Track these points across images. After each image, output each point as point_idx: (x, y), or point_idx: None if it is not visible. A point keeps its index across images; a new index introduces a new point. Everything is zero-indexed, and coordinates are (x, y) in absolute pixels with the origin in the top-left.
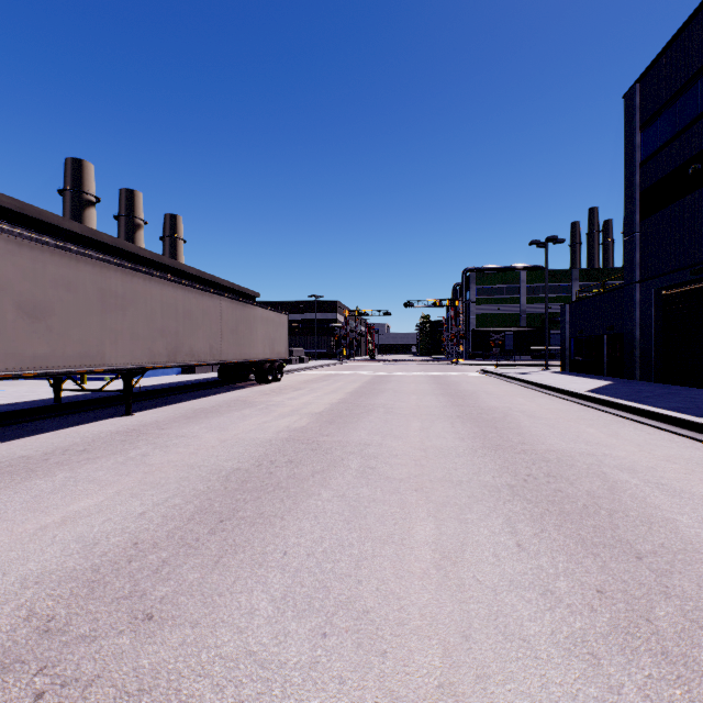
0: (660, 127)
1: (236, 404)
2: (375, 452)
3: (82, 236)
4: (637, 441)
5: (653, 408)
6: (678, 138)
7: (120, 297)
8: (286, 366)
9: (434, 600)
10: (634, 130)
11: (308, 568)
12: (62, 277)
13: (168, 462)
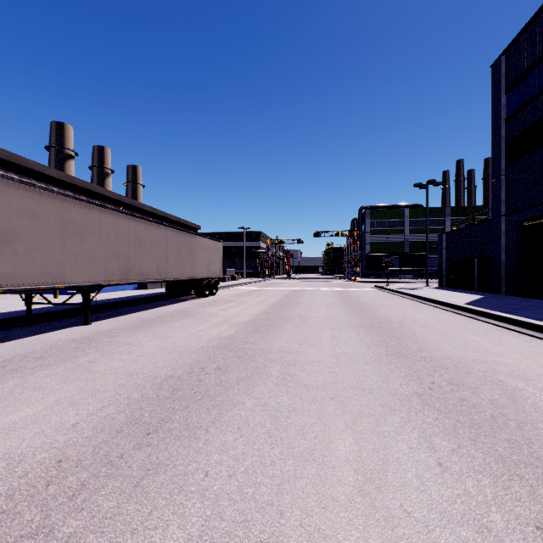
0: (522, 90)
1: (178, 315)
2: (293, 359)
3: (59, 180)
4: (519, 348)
5: (525, 318)
6: (537, 98)
7: (79, 225)
8: (220, 283)
9: (363, 540)
10: (500, 93)
11: (228, 494)
12: (26, 208)
13: (110, 369)
